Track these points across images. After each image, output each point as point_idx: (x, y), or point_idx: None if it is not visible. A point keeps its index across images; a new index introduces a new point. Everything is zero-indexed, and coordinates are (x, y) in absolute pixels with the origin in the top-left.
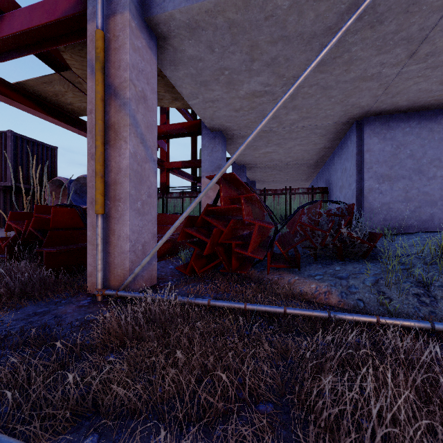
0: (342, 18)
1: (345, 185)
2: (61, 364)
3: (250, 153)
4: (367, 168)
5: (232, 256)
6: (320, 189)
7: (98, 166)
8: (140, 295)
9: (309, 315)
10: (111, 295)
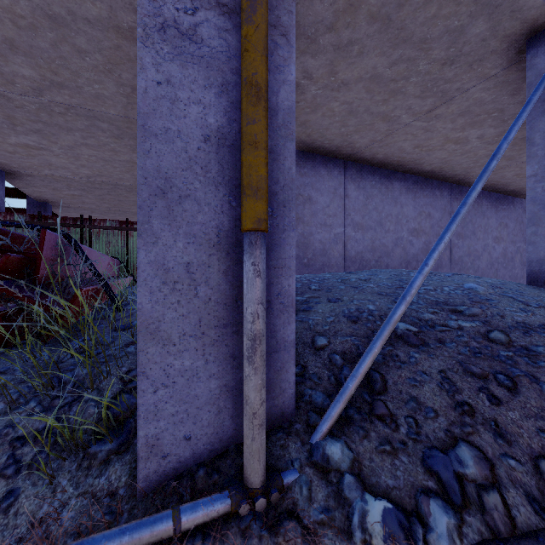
0: None
1: None
2: None
3: None
4: None
5: None
6: None
7: None
8: None
9: None
10: None
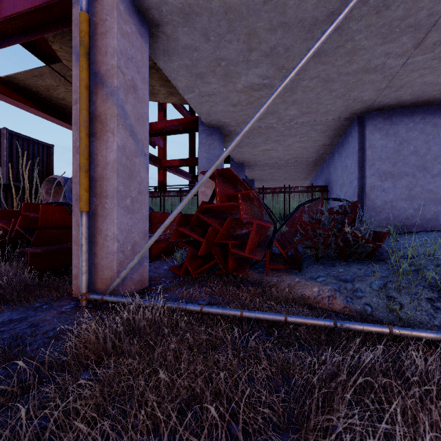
0: (346, 2)
1: (346, 183)
2: (24, 387)
3: (248, 150)
4: (369, 165)
5: (228, 257)
6: (319, 187)
7: (82, 160)
8: (127, 300)
9: (312, 324)
10: (96, 299)
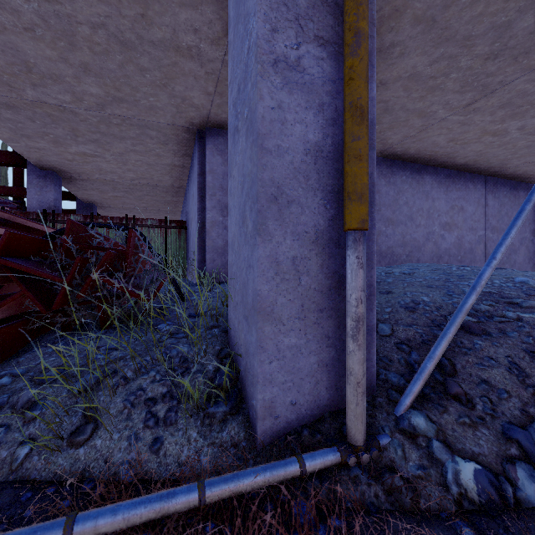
0: None
1: (193, 217)
2: None
3: (50, 148)
4: (210, 194)
5: None
6: (176, 222)
7: None
8: None
9: None
10: None
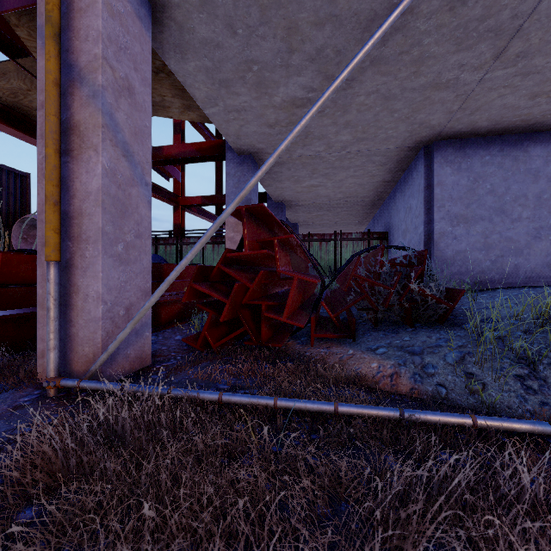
0: None
1: (410, 229)
2: None
3: (290, 186)
4: (438, 206)
5: (261, 322)
6: (378, 234)
7: (49, 187)
8: (115, 386)
9: (371, 415)
10: (70, 387)
